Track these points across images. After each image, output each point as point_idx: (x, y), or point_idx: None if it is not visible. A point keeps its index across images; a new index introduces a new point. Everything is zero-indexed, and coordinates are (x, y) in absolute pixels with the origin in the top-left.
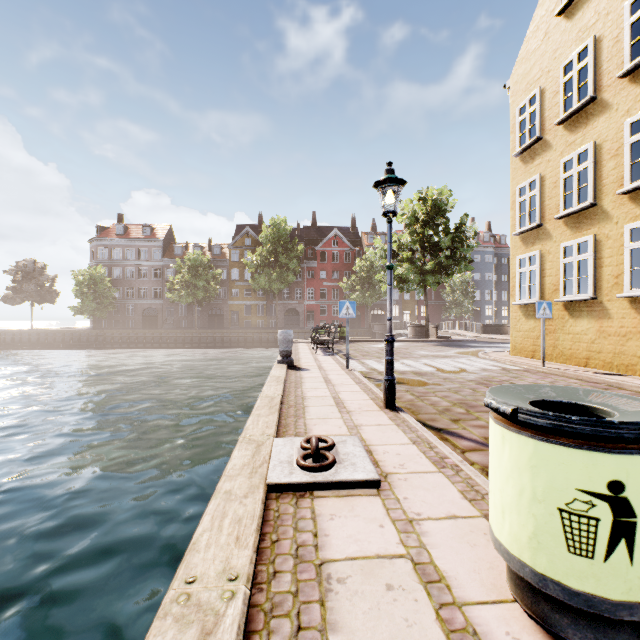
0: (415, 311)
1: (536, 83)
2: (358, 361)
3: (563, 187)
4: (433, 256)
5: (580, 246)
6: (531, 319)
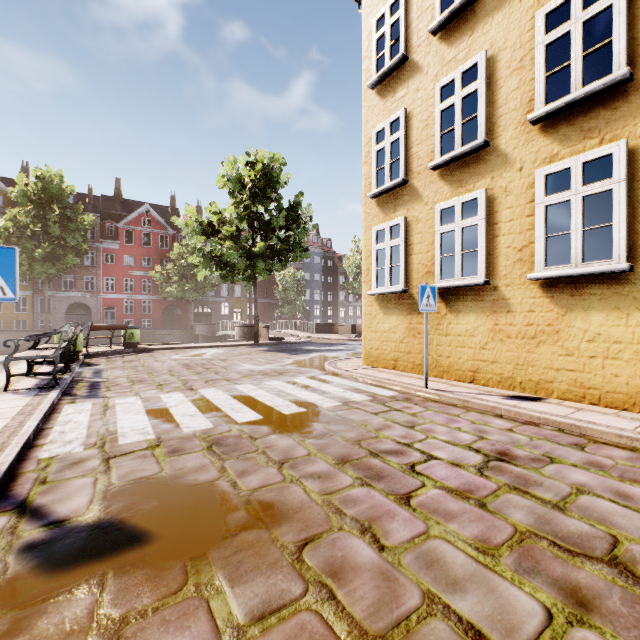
0: (247, 309)
1: None
2: (100, 404)
3: (440, 123)
4: (264, 238)
5: (464, 207)
6: (392, 315)
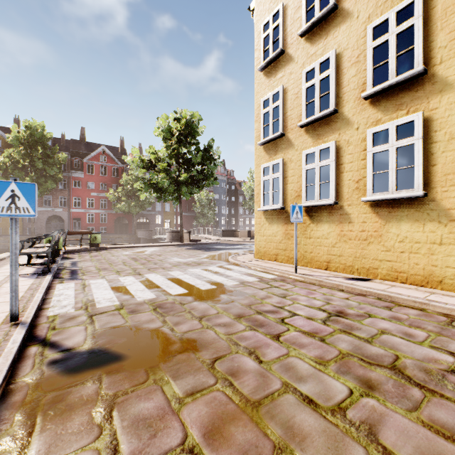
0: (174, 220)
1: (279, 0)
2: (80, 284)
3: (305, 96)
4: (187, 171)
5: (321, 153)
6: (274, 224)
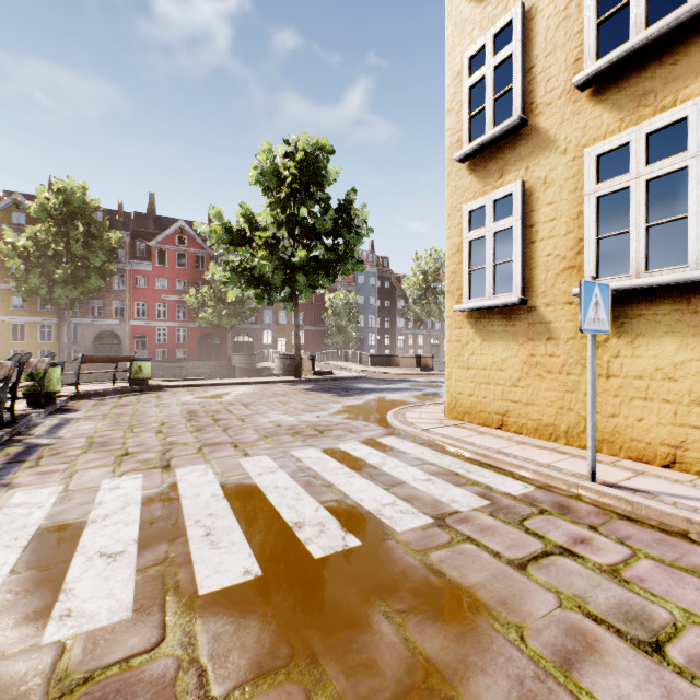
0: (292, 338)
1: None
2: None
3: (596, 2)
4: (307, 248)
5: (651, 142)
6: (498, 341)
